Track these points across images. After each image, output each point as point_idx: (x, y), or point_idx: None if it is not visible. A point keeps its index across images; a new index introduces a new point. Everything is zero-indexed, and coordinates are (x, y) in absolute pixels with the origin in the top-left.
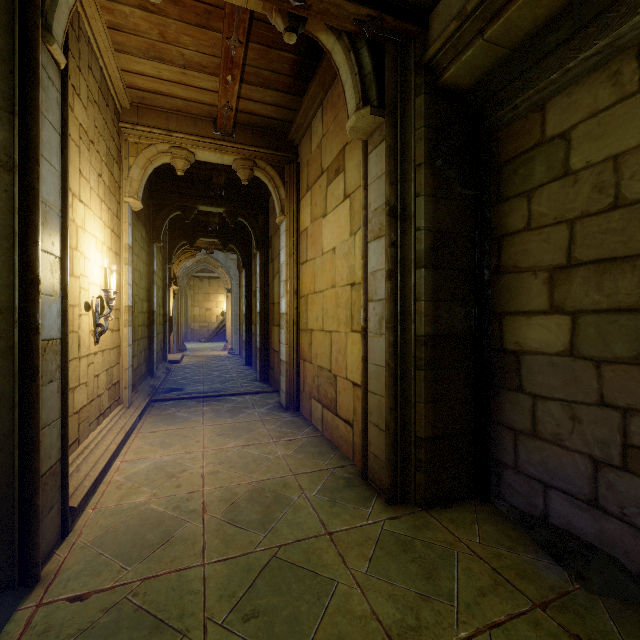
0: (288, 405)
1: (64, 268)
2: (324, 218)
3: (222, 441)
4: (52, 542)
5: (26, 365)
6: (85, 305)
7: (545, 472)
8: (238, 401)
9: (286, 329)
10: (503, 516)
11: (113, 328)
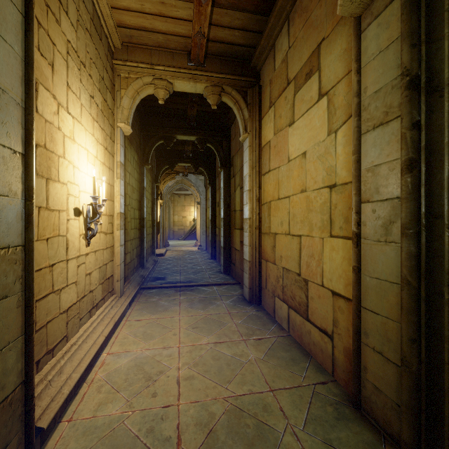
0: (251, 299)
1: (28, 166)
2: (291, 126)
3: (196, 336)
4: None
5: None
6: (75, 211)
7: None
8: (207, 292)
9: (249, 232)
10: None
11: (107, 231)
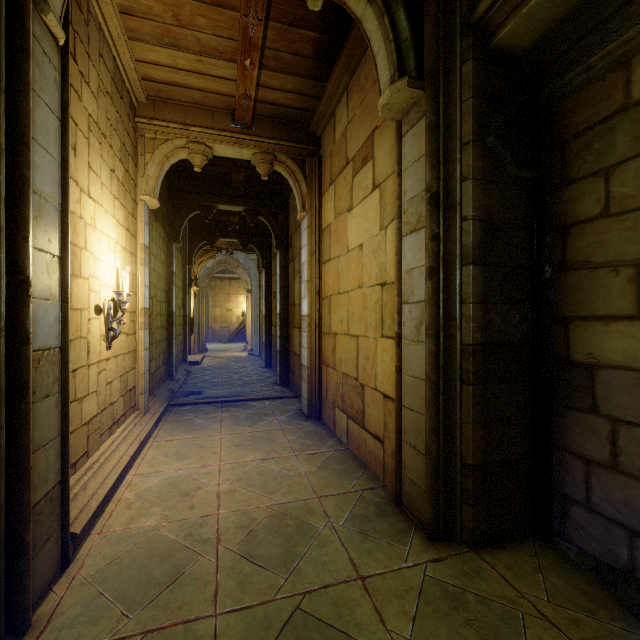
0: (310, 413)
1: (64, 268)
2: (349, 212)
3: (240, 453)
4: (49, 577)
5: (14, 380)
6: (95, 308)
7: (631, 515)
8: (257, 407)
9: (308, 332)
10: (572, 563)
11: (128, 332)
